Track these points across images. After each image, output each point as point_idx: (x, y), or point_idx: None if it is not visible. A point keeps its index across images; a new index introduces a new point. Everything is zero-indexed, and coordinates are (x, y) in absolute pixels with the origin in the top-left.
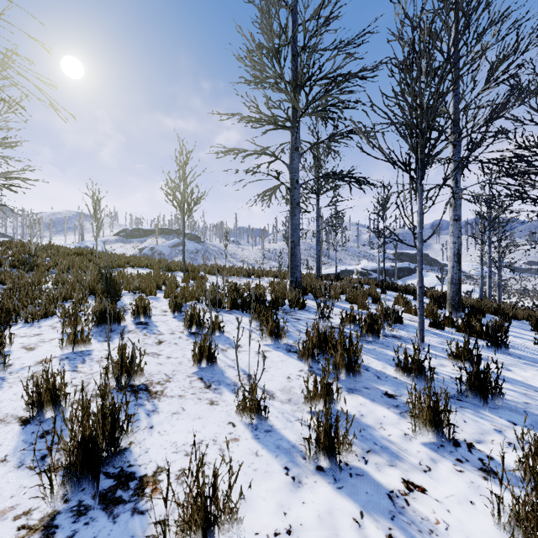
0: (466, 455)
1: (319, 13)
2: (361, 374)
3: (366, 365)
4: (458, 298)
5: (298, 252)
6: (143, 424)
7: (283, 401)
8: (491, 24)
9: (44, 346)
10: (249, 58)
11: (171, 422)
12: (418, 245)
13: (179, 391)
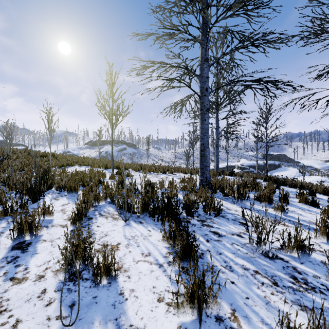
0: None
1: None
2: None
3: None
4: None
5: (208, 154)
6: None
7: None
8: None
9: None
10: None
11: None
12: None
13: None
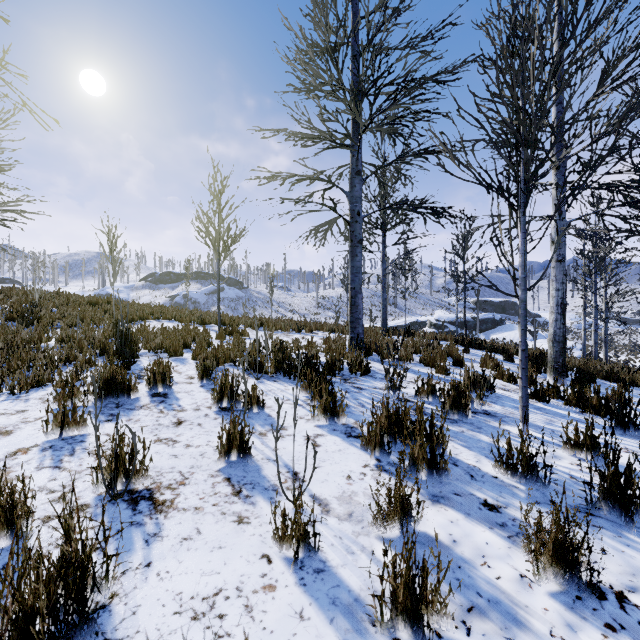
0: (618, 616)
1: (386, 2)
2: (448, 473)
3: (453, 457)
4: (562, 359)
5: (360, 302)
6: (136, 560)
7: (341, 517)
8: (607, 11)
9: (26, 429)
10: (298, 59)
11: (179, 555)
12: (520, 294)
13: (196, 500)
